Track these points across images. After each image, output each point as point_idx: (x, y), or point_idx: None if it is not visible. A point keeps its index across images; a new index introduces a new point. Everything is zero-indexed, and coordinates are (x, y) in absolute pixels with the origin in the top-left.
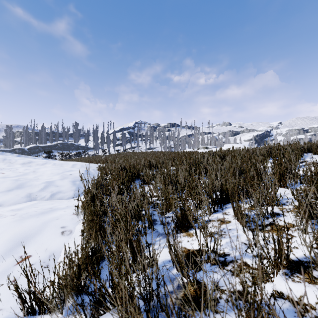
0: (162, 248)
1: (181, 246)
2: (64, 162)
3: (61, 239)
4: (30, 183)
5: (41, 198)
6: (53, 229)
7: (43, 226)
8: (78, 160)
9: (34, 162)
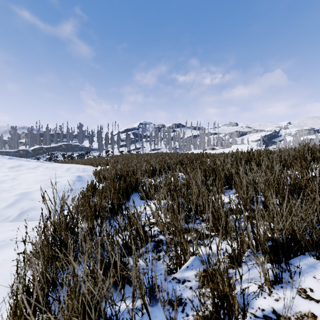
0: None
1: None
2: (60, 165)
3: None
4: None
5: (4, 218)
6: None
7: None
8: (79, 162)
9: (24, 166)
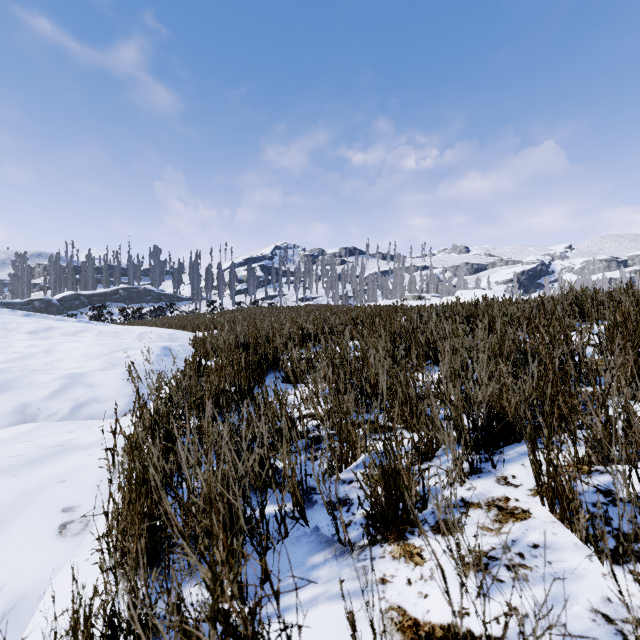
0: (330, 602)
1: (388, 602)
2: (124, 328)
3: (55, 549)
4: (29, 378)
5: (48, 416)
6: (41, 517)
7: (15, 508)
8: (157, 324)
9: (57, 329)
